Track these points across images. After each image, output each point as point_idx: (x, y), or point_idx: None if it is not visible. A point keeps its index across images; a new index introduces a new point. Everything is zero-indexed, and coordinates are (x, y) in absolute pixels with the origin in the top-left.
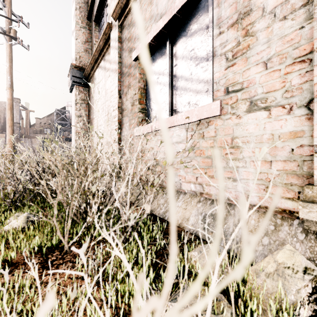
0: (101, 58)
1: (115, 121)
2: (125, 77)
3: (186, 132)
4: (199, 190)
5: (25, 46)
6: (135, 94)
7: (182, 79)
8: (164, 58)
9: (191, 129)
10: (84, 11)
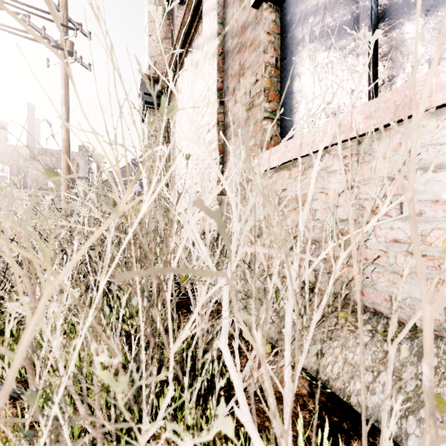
0: (186, 50)
1: (212, 150)
2: (231, 58)
3: None
4: None
5: (85, 65)
6: (256, 81)
7: None
8: None
9: None
10: None
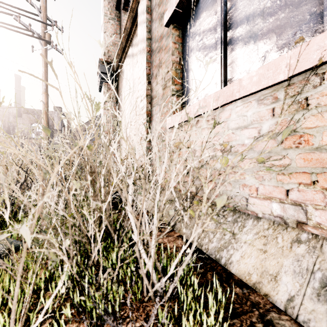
0: (128, 45)
1: (143, 113)
2: (154, 55)
3: (287, 85)
4: (294, 217)
5: (59, 50)
6: (167, 72)
7: (246, 22)
8: (211, 5)
9: (273, 97)
10: (113, 0)
